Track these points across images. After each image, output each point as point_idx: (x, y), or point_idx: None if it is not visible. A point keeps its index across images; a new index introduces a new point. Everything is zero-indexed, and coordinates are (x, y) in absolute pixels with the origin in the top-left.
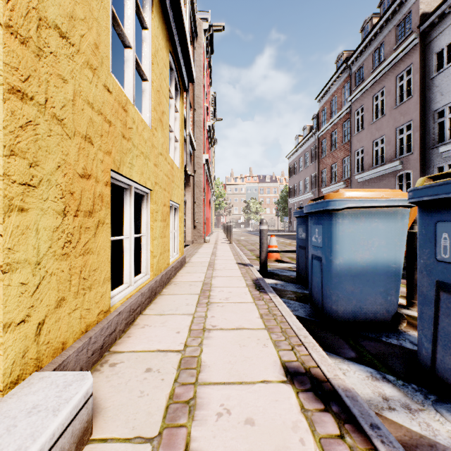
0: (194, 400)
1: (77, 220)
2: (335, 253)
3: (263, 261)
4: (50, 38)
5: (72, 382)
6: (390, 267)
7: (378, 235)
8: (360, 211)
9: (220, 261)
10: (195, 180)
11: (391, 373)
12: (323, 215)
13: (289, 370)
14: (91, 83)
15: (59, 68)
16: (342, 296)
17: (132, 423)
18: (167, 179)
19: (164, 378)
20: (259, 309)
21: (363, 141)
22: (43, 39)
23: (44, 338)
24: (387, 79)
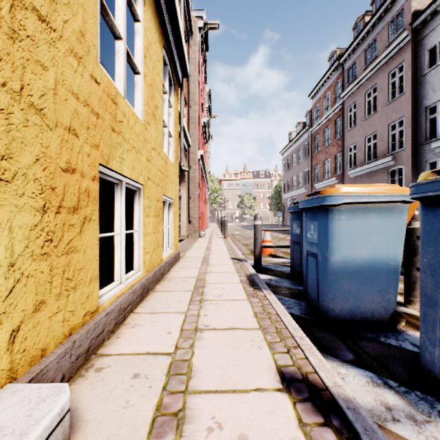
0: (183, 412)
1: (60, 217)
2: (332, 250)
3: (258, 256)
4: (26, 20)
5: (46, 397)
6: (388, 264)
7: (376, 231)
8: (357, 206)
9: (215, 256)
10: (190, 176)
11: (392, 378)
12: (319, 211)
13: (285, 376)
14: (76, 72)
15: (38, 53)
16: (339, 294)
17: (114, 439)
18: (160, 174)
19: (152, 385)
20: (253, 307)
21: (356, 137)
22: (18, 20)
23: (19, 346)
24: (379, 76)
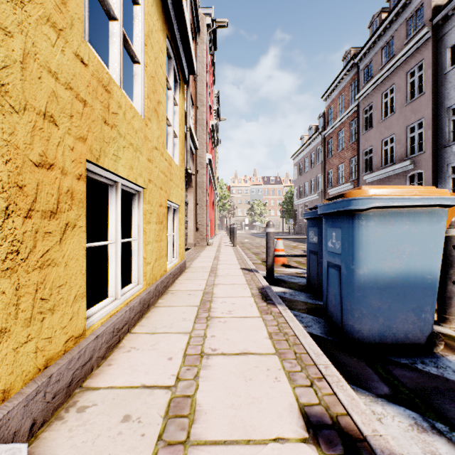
0: None
1: (30, 223)
2: (358, 261)
3: (270, 266)
4: None
5: None
6: (425, 278)
7: (410, 240)
8: (388, 211)
9: (223, 266)
10: (197, 181)
11: (441, 420)
12: (343, 216)
13: (311, 419)
14: (54, 46)
15: None
16: (367, 313)
17: None
18: (164, 177)
19: (145, 432)
20: (267, 326)
21: (372, 140)
22: None
23: None
24: (397, 76)
